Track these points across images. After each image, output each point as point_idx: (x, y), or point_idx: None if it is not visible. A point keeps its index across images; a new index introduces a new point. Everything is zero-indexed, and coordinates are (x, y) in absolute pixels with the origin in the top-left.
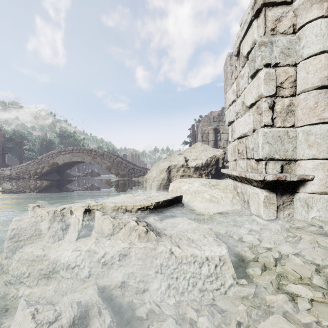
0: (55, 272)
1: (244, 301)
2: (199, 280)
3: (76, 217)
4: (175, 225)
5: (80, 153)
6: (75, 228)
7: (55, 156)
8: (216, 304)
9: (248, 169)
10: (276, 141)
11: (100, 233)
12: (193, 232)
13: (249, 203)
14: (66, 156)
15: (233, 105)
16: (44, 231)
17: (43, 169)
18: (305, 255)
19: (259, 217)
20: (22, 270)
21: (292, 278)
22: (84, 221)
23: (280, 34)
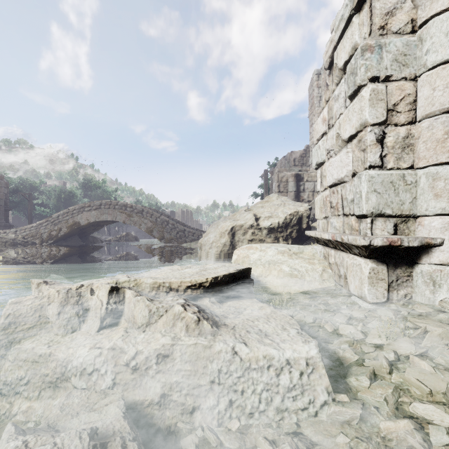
0: (64, 379)
1: (345, 429)
2: (275, 394)
3: (98, 298)
4: (240, 311)
5: (111, 209)
6: (96, 314)
7: (76, 213)
8: (301, 432)
9: (345, 231)
10: (387, 188)
11: (131, 322)
12: (267, 322)
13: (347, 279)
14: (91, 213)
15: (323, 140)
16: (52, 318)
17: (60, 232)
18: (434, 358)
19: (361, 299)
20: (18, 376)
21: (418, 393)
22: (110, 305)
23: (393, 34)
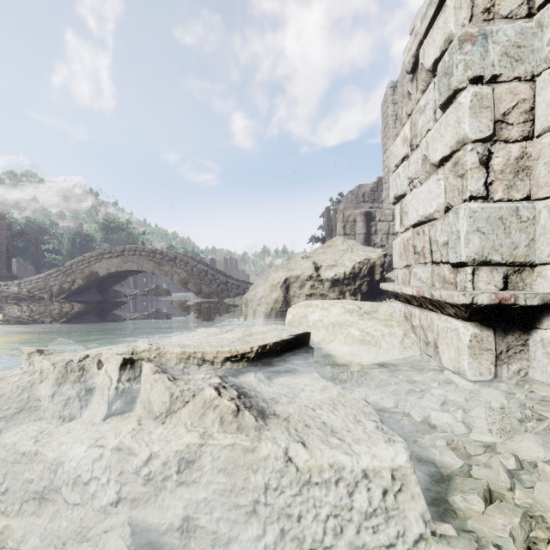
0: (53, 490)
1: None
2: (347, 523)
3: (106, 374)
4: (296, 392)
5: (136, 256)
6: (102, 396)
7: (93, 262)
8: None
9: (435, 283)
10: (494, 227)
11: (147, 409)
12: (333, 411)
13: (439, 348)
14: (112, 261)
15: (404, 166)
16: (45, 401)
17: (73, 284)
18: None
19: (458, 375)
20: None
21: None
22: (121, 383)
23: (502, 19)
